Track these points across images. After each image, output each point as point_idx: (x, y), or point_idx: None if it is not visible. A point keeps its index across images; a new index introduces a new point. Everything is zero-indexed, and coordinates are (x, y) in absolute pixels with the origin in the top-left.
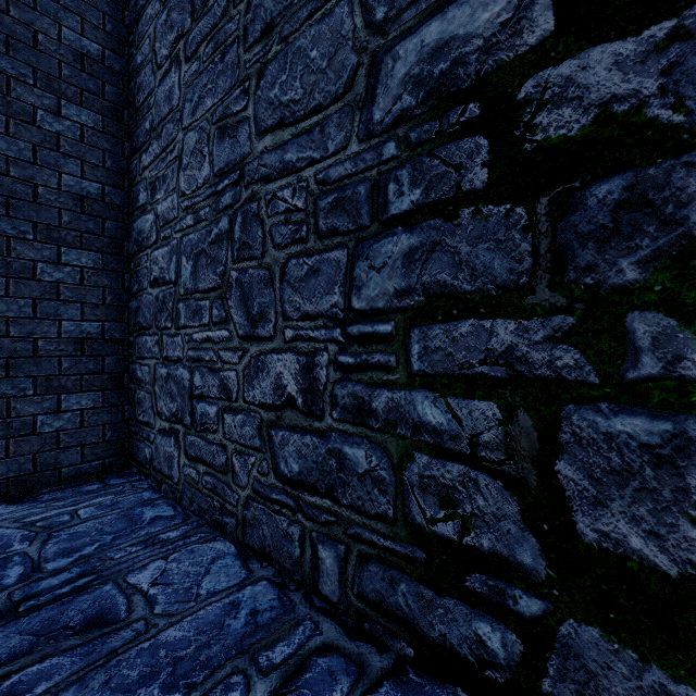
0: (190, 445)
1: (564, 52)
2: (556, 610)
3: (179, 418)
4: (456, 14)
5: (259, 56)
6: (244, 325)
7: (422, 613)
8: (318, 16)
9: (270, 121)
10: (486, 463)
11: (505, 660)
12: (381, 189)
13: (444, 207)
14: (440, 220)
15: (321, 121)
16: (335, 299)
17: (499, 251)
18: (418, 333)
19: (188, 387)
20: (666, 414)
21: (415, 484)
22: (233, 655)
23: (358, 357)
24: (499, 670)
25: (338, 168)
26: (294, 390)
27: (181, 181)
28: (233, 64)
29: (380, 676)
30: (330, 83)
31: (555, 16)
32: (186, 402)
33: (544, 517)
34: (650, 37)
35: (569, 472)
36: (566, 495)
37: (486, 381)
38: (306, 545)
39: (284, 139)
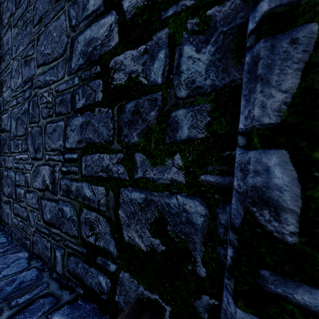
0: (15, 208)
1: (121, 51)
2: (119, 268)
3: (11, 195)
4: (94, 28)
5: (37, 31)
6: (33, 153)
7: (85, 275)
8: (55, 18)
9: (41, 61)
10: (102, 212)
11: (106, 290)
12: (74, 97)
13: (91, 107)
14: (90, 112)
15: (56, 64)
16: (61, 143)
17: (105, 127)
18: (84, 158)
19: (14, 181)
20: (143, 191)
21: (83, 221)
22: (0, 302)
23: (67, 168)
24: (105, 294)
25: (62, 85)
26: (48, 182)
27: (11, 83)
28: (29, 32)
29: (64, 303)
30: (59, 48)
31: (118, 36)
32: (13, 188)
33: (116, 232)
34: (140, 50)
35: (122, 214)
36: (121, 223)
37: (102, 178)
38: (52, 251)
39: (45, 70)
